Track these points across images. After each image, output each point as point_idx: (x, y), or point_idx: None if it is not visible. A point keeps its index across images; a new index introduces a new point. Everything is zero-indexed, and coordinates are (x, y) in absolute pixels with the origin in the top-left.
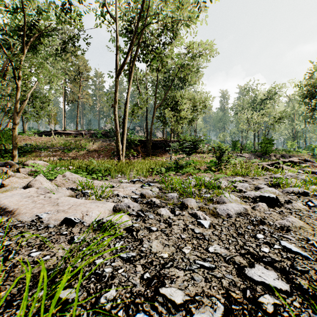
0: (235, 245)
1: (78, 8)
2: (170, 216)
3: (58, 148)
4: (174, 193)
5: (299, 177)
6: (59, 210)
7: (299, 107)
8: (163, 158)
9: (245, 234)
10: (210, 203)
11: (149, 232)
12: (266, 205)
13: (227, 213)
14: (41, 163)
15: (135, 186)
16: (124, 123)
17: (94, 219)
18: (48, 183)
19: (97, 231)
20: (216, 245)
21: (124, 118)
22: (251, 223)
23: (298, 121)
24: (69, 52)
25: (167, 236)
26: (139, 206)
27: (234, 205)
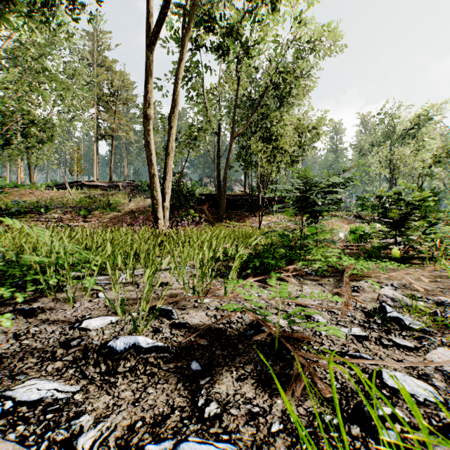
0: None
1: None
2: None
3: (72, 207)
4: None
5: None
6: None
7: None
8: (246, 225)
9: None
10: None
11: None
12: None
13: None
14: None
15: None
16: (169, 151)
17: None
18: None
19: None
20: None
21: (169, 141)
22: None
23: None
24: (103, 66)
25: None
26: None
27: None
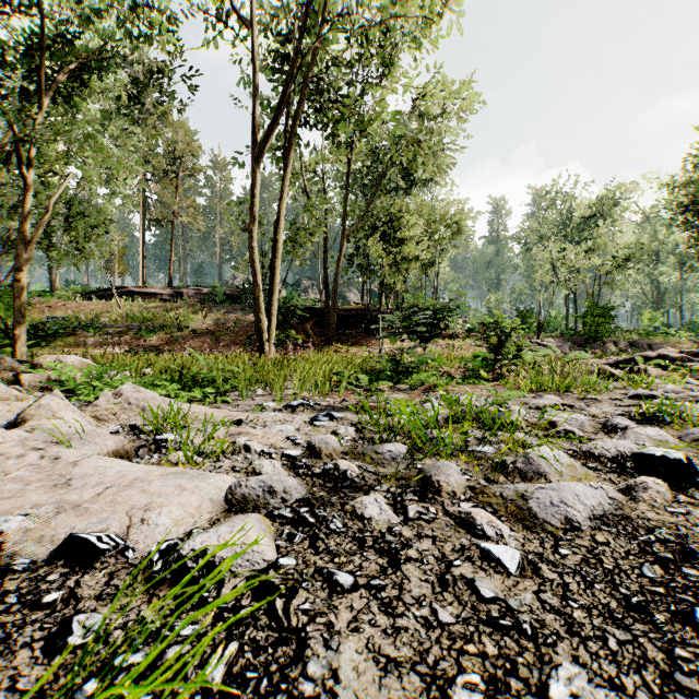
0: (638, 668)
1: (166, 1)
2: (393, 523)
3: (127, 326)
4: (398, 444)
5: (698, 396)
6: (66, 503)
7: (669, 234)
8: (362, 350)
9: (650, 606)
10: (500, 476)
11: (329, 595)
12: (667, 486)
13: (563, 515)
14: (76, 361)
15: (295, 422)
16: (274, 267)
17: (157, 542)
18: (74, 413)
19: (161, 585)
20: (569, 665)
21: (274, 256)
22: (646, 552)
23: (666, 266)
24: (153, 114)
25: (389, 614)
26: (303, 487)
27: (581, 489)
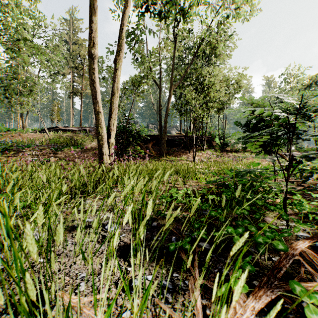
0: None
1: None
2: None
3: (48, 146)
4: None
5: None
6: None
7: None
8: (182, 159)
9: None
10: None
11: None
12: None
13: None
14: None
15: None
16: (114, 91)
17: None
18: None
19: None
20: None
21: (114, 81)
22: None
23: None
24: (76, 44)
25: None
26: None
27: None
